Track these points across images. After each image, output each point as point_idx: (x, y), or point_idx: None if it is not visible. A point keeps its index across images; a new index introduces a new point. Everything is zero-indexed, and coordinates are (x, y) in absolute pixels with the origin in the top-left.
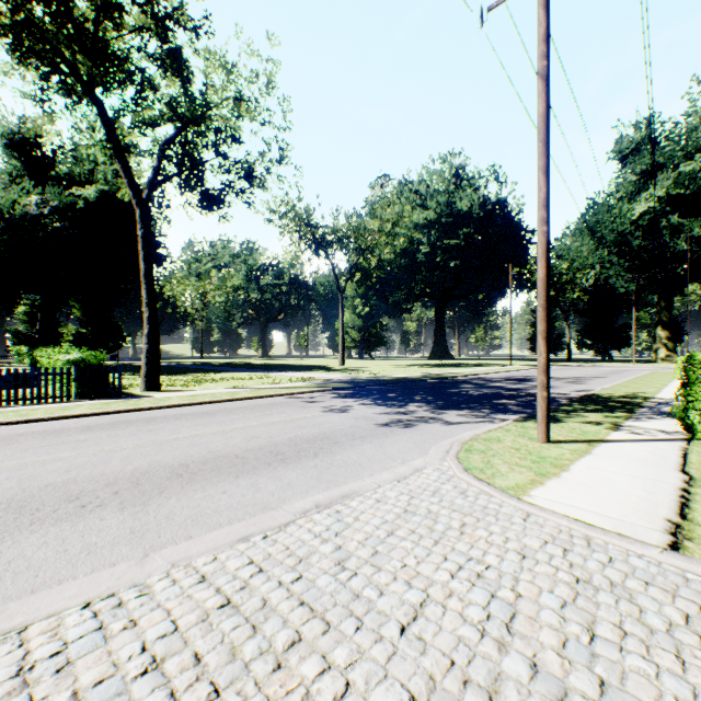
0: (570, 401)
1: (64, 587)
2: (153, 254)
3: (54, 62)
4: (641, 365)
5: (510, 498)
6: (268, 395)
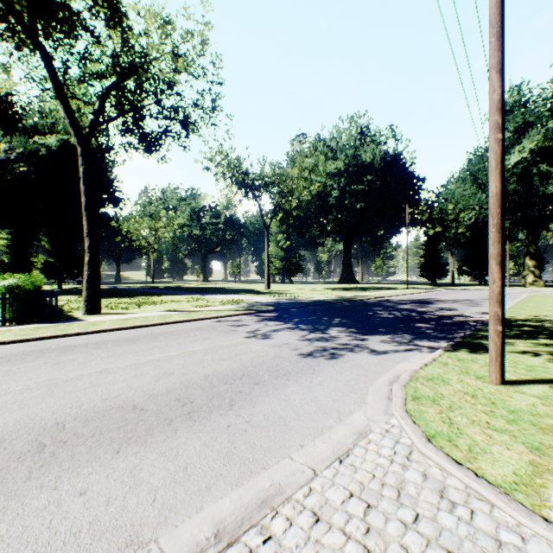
0: (483, 325)
1: None
2: (111, 197)
3: None
4: (515, 288)
5: (533, 520)
6: (198, 319)
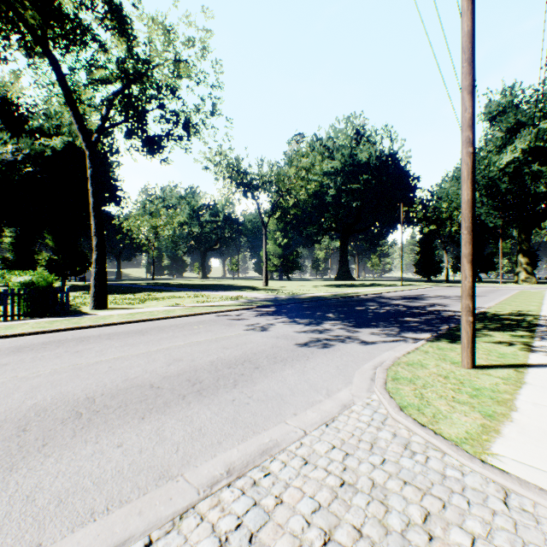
0: None
1: None
2: (113, 195)
3: (6, 16)
4: (507, 285)
5: (472, 461)
6: (200, 313)
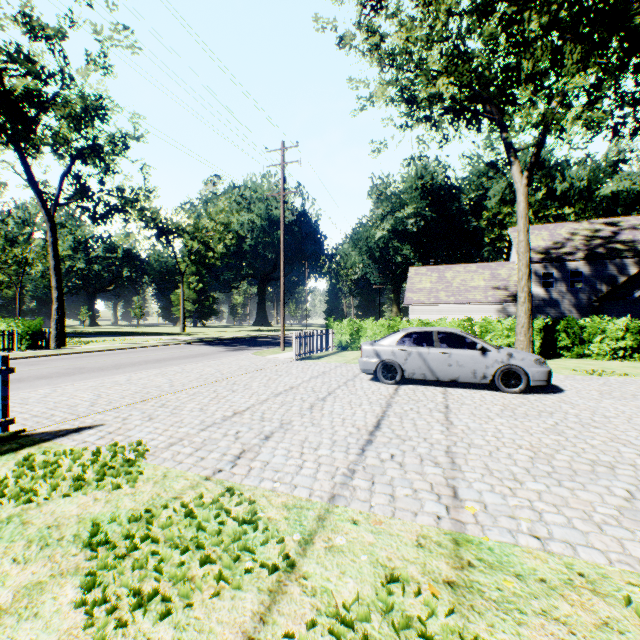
0: None
1: (166, 367)
2: None
3: (3, 133)
4: None
5: (263, 356)
6: (154, 346)
